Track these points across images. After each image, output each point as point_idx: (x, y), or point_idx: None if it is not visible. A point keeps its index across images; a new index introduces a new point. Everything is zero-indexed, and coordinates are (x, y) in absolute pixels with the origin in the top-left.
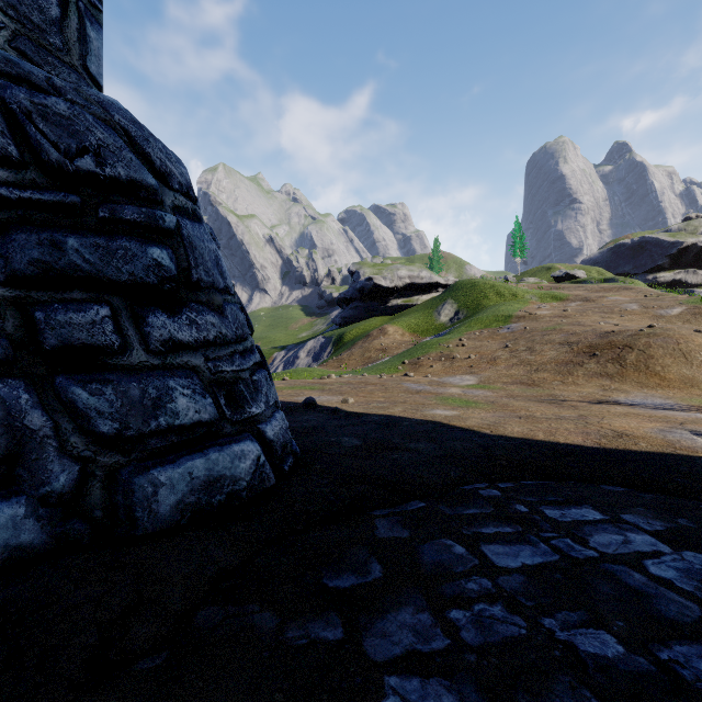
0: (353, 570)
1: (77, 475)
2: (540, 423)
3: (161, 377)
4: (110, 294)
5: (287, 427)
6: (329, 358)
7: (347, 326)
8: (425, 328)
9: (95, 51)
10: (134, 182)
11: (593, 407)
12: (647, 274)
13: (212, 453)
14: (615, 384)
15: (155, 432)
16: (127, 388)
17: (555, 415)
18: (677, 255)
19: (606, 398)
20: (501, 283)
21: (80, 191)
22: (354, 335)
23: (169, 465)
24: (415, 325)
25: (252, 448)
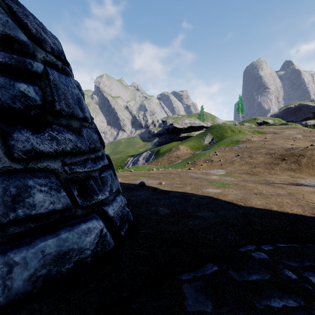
0: None
1: None
2: (270, 198)
3: (22, 178)
4: None
5: (125, 205)
6: (153, 160)
7: (161, 146)
8: (197, 147)
9: None
10: (8, 36)
11: (292, 187)
12: (302, 121)
13: (63, 233)
14: (297, 174)
15: (13, 221)
16: None
17: (274, 192)
18: None
19: (295, 182)
20: (233, 125)
21: None
22: (164, 150)
23: (24, 247)
24: (192, 145)
25: (97, 224)
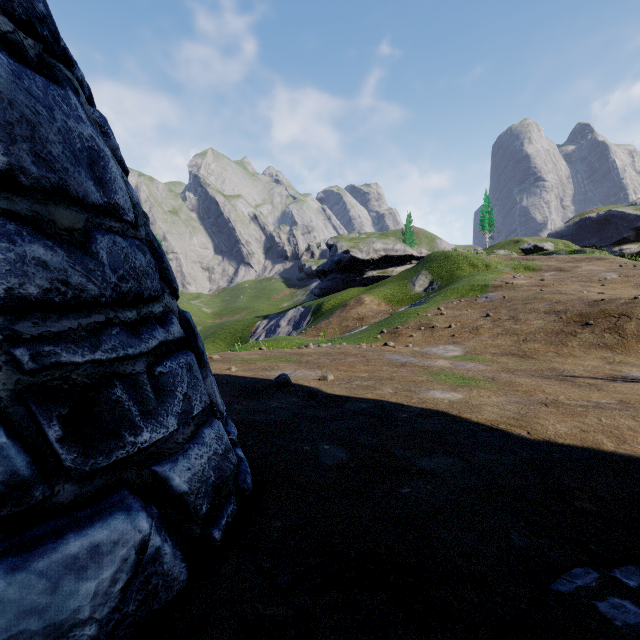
0: None
1: None
2: (584, 417)
3: None
4: None
5: (229, 446)
6: (308, 326)
7: (325, 296)
8: (400, 298)
9: None
10: None
11: (618, 386)
12: (613, 246)
13: None
14: (619, 356)
15: None
16: None
17: (587, 400)
18: None
19: (619, 374)
20: (474, 254)
21: None
22: (332, 304)
23: None
24: (390, 295)
25: (125, 529)
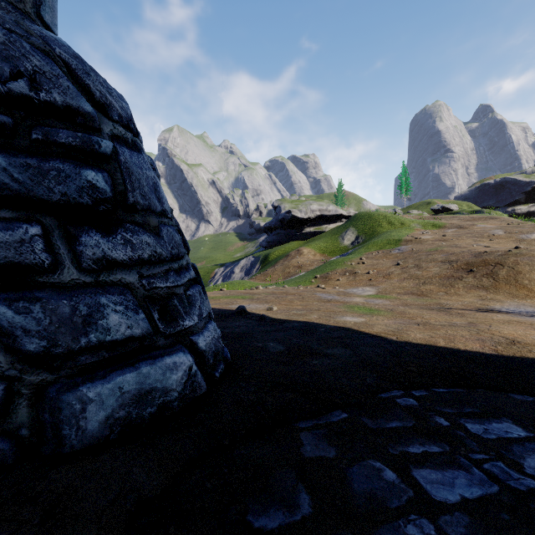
0: (280, 503)
1: (2, 394)
2: (437, 330)
3: (93, 295)
4: (42, 214)
5: (219, 336)
6: (257, 273)
7: (271, 248)
8: (332, 250)
9: (50, 2)
10: (70, 108)
11: (477, 315)
12: (507, 207)
13: (143, 367)
14: (491, 295)
15: (85, 349)
16: (57, 306)
17: (448, 322)
18: (531, 191)
19: (485, 307)
20: (392, 214)
21: (13, 113)
22: (277, 255)
23: (99, 381)
24: (324, 247)
25: (184, 359)
